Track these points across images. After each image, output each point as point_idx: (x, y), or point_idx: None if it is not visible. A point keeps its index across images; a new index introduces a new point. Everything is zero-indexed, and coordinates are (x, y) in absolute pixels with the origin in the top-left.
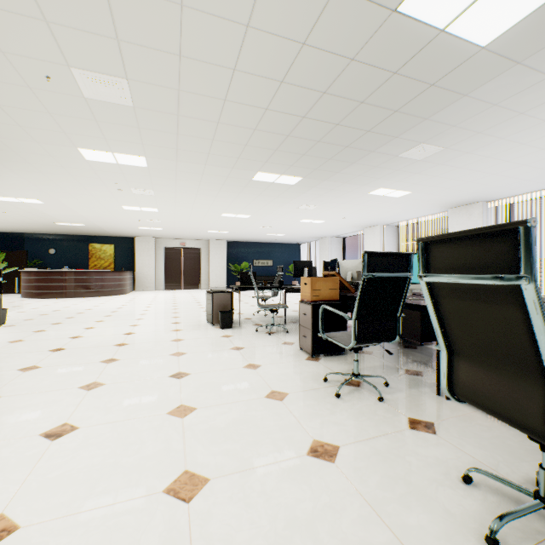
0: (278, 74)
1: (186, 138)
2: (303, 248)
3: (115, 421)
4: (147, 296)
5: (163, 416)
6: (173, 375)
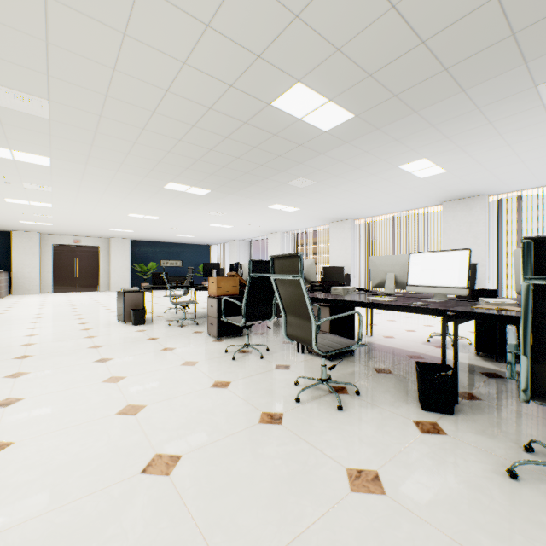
0: (191, 121)
1: (100, 149)
2: (213, 249)
3: (57, 391)
4: (33, 300)
5: (100, 384)
6: (97, 361)
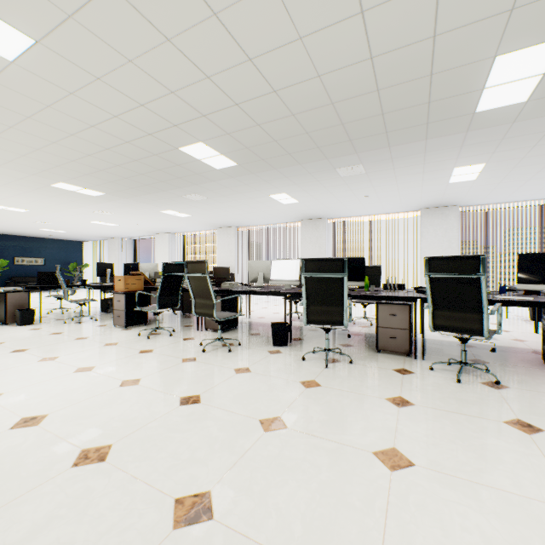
0: (106, 146)
1: None
2: (87, 246)
3: None
4: None
5: (38, 362)
6: (14, 352)
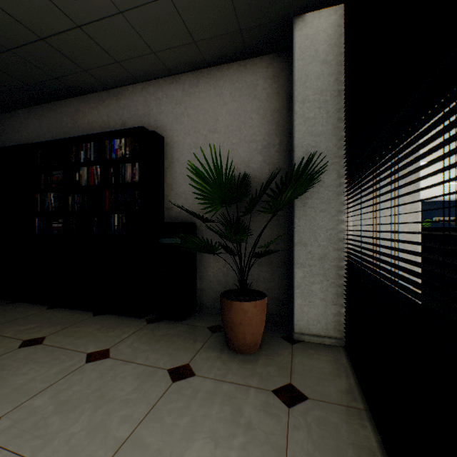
0: None
1: None
2: None
3: None
4: None
5: None
6: None
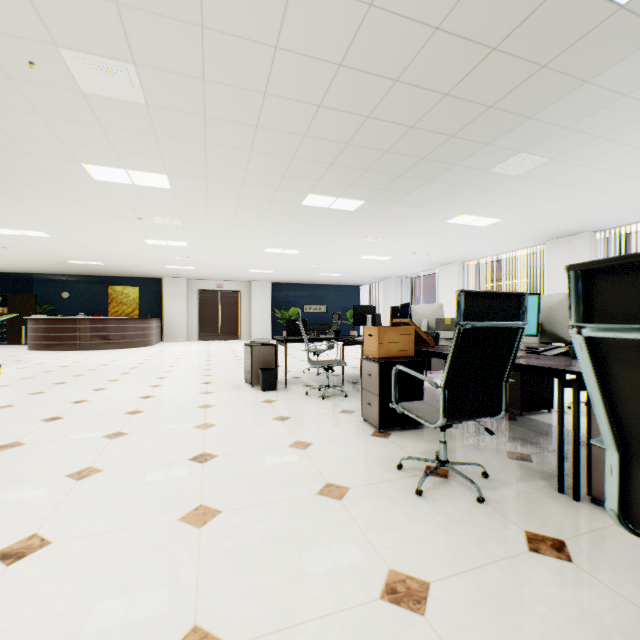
0: (335, 53)
1: (216, 148)
2: (363, 290)
3: (104, 532)
4: (176, 349)
5: (173, 524)
6: (194, 458)
